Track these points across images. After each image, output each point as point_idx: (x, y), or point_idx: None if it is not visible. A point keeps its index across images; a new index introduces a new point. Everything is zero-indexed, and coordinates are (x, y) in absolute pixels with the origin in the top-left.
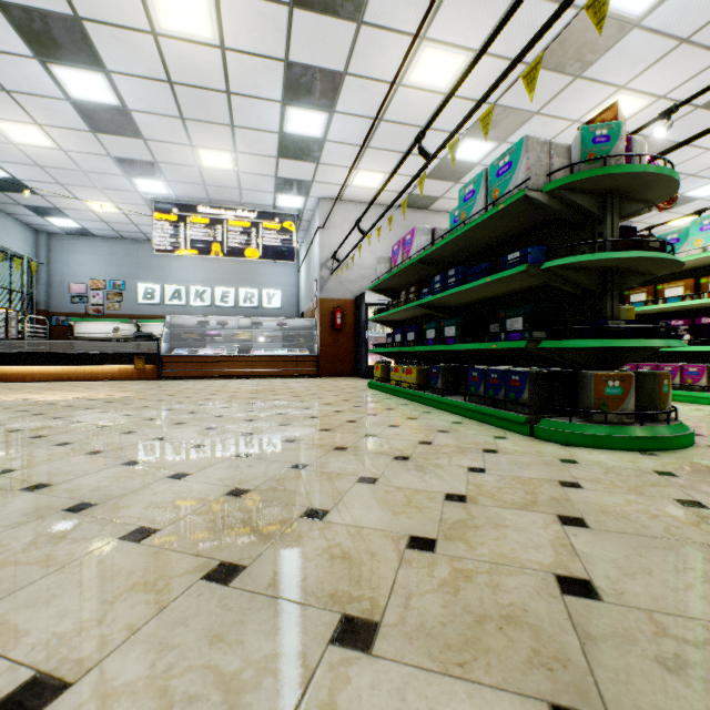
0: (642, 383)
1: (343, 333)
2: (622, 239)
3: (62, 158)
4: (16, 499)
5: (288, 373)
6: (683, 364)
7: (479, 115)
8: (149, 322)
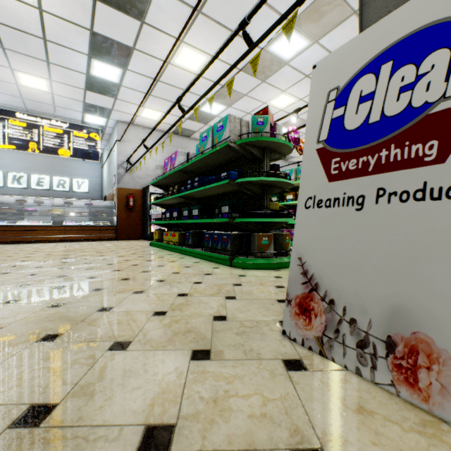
0: (278, 238)
1: (134, 211)
2: (268, 171)
3: None
4: None
5: (94, 238)
6: None
7: (216, 90)
8: None
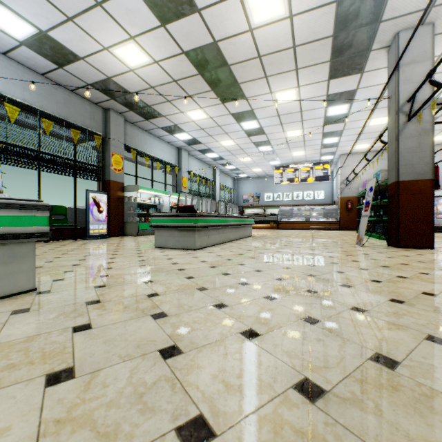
0: None
1: (351, 211)
2: None
3: (251, 162)
4: (285, 238)
5: (326, 228)
6: None
7: None
8: (268, 208)
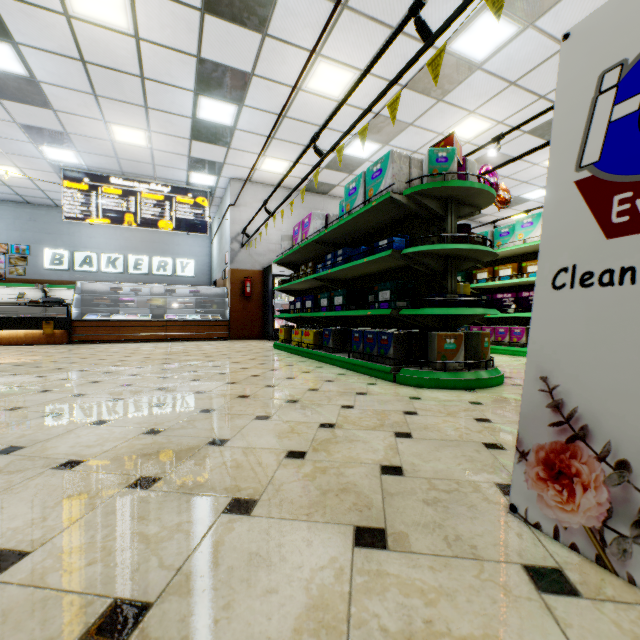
0: (471, 340)
1: (252, 300)
2: (456, 234)
3: None
4: None
5: (201, 336)
6: (511, 327)
7: (366, 121)
8: (57, 287)
